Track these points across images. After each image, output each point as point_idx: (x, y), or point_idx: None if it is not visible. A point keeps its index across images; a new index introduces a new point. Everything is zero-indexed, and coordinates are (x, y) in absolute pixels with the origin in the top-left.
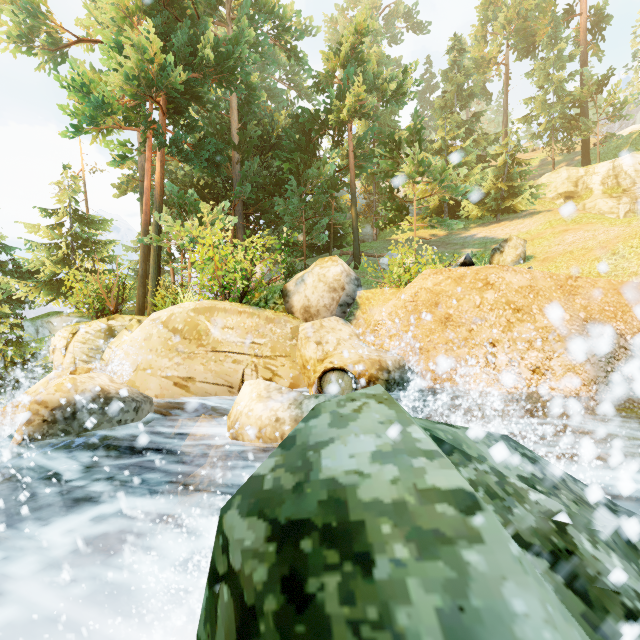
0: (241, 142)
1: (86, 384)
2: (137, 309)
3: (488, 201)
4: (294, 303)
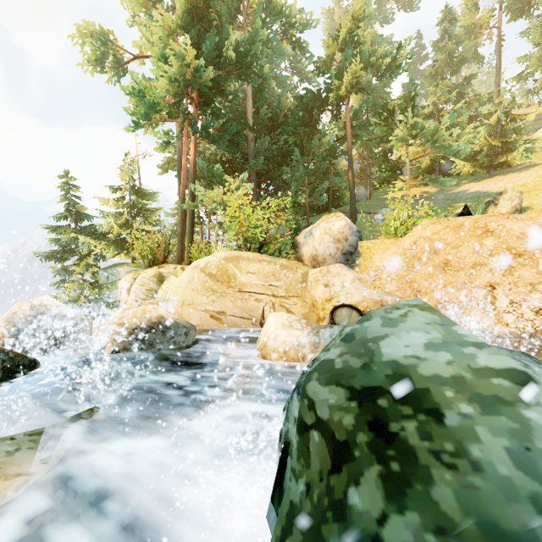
0: (255, 123)
1: (152, 313)
2: (177, 260)
3: (480, 158)
4: (303, 253)
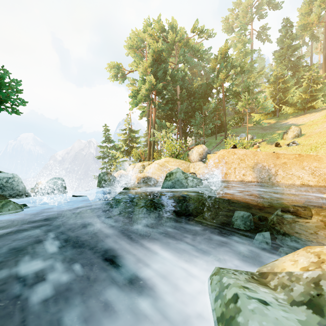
0: (180, 97)
1: (146, 174)
2: (147, 159)
3: (297, 105)
4: (190, 158)
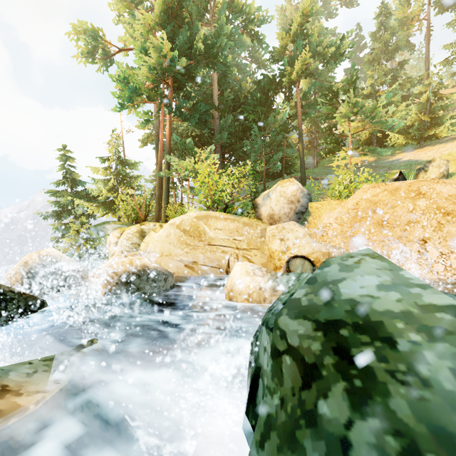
0: (220, 104)
1: (137, 262)
2: (155, 219)
3: (412, 131)
4: (262, 212)
